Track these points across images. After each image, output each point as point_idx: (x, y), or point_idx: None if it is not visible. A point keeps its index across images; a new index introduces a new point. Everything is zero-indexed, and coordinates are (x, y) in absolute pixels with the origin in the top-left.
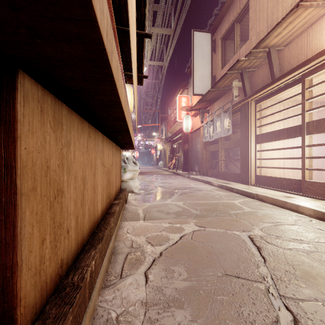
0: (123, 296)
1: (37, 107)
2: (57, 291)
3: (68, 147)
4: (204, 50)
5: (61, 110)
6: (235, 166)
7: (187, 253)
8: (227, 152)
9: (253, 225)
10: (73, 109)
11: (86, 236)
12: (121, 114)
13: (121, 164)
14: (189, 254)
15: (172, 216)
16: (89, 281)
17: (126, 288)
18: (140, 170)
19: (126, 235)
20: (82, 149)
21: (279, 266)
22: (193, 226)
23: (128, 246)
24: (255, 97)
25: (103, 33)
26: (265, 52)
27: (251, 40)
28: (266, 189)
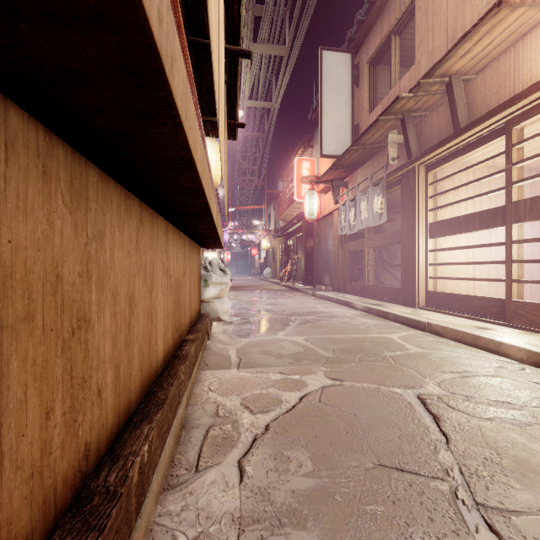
0: (200, 505)
1: (35, 166)
2: (77, 503)
3: (99, 240)
4: (340, 81)
5: (86, 174)
6: (391, 277)
7: (312, 427)
8: (379, 253)
9: (425, 376)
10: (110, 174)
11: (135, 398)
12: (195, 182)
13: (199, 273)
14: (316, 428)
15: (286, 361)
16: (138, 482)
17: (205, 491)
18: (234, 283)
19: (207, 394)
20: (127, 246)
21: (472, 450)
22: (322, 378)
23: (210, 413)
24: (426, 160)
25: (149, 11)
26: (444, 83)
27: (419, 64)
28: (444, 314)
